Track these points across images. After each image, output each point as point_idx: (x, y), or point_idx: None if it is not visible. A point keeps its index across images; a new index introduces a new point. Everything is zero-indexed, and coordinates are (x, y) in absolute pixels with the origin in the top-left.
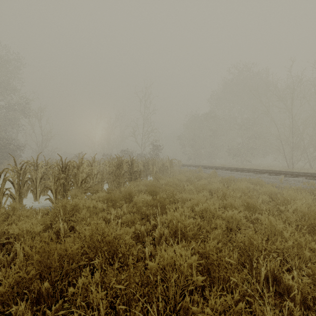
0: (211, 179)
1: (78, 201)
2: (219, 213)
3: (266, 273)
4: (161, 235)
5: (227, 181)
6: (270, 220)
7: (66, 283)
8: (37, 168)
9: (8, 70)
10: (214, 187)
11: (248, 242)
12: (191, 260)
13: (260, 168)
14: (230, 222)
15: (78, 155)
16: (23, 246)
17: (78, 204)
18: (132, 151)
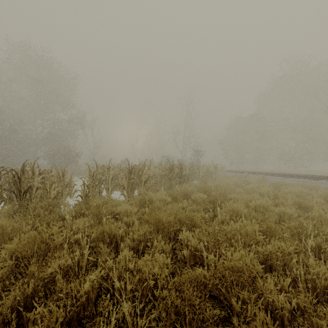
0: (260, 184)
1: (151, 195)
2: (271, 208)
3: (313, 246)
4: (222, 221)
5: (278, 185)
6: (320, 213)
7: (167, 239)
8: (109, 171)
9: (68, 88)
10: (264, 190)
11: (298, 225)
12: (254, 228)
13: (319, 174)
14: (282, 217)
15: (124, 161)
16: (132, 218)
17: (148, 198)
18: (172, 157)
